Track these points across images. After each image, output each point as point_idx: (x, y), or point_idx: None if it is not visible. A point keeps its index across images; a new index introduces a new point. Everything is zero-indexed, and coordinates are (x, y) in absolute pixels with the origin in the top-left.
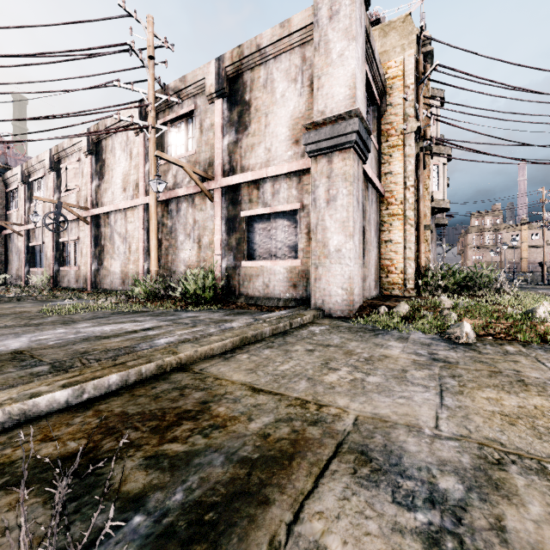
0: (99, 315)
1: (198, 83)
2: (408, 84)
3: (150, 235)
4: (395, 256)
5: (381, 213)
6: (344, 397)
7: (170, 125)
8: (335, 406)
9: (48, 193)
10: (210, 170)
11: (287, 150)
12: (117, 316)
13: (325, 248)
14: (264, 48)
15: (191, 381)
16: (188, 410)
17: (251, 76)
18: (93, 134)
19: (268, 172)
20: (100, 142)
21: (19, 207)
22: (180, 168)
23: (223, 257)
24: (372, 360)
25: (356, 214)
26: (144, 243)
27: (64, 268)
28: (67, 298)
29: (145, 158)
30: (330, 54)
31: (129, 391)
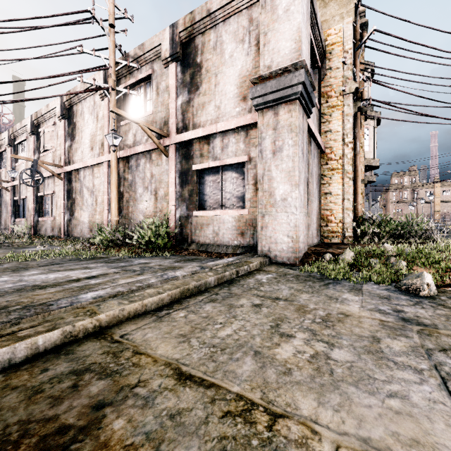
0: (55, 262)
1: (154, 49)
2: (347, 49)
3: (111, 187)
4: (335, 207)
5: (322, 168)
6: (307, 394)
7: (131, 89)
8: (297, 418)
9: (30, 154)
10: (165, 128)
11: (235, 107)
12: (72, 263)
13: (271, 198)
14: (214, 12)
15: (101, 356)
16: (66, 426)
17: (202, 39)
18: (58, 95)
19: (217, 127)
20: (71, 107)
21: (7, 166)
22: (139, 127)
23: (177, 207)
24: (331, 321)
25: (301, 164)
26: (108, 196)
27: (43, 218)
28: (38, 245)
29: (109, 120)
30: (276, 10)
31: (5, 378)
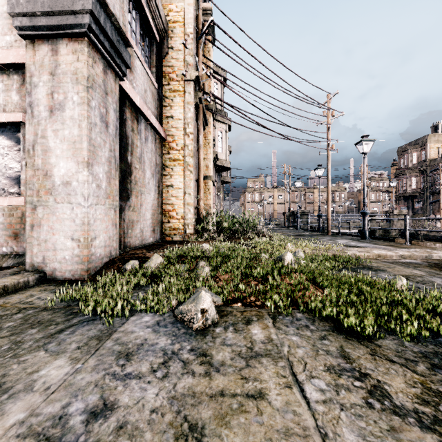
0: None
1: None
2: (188, 32)
3: None
4: (176, 201)
5: (164, 157)
6: None
7: None
8: None
9: None
10: None
11: (4, 33)
12: None
13: (47, 179)
14: None
15: None
16: None
17: None
18: None
19: None
20: None
21: None
22: None
23: None
24: None
25: (99, 136)
26: None
27: None
28: None
29: None
30: None
31: None
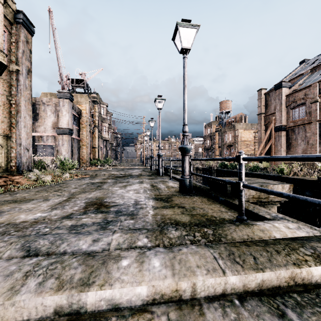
0: None
1: None
2: (87, 113)
3: None
4: (84, 156)
5: (80, 144)
6: None
7: None
8: None
9: None
10: None
11: (51, 130)
12: None
13: (61, 155)
14: (44, 102)
15: None
16: None
17: (39, 106)
18: None
19: (45, 134)
20: None
21: None
22: None
23: None
24: None
25: (69, 148)
26: None
27: None
28: None
29: None
30: (63, 113)
31: None
